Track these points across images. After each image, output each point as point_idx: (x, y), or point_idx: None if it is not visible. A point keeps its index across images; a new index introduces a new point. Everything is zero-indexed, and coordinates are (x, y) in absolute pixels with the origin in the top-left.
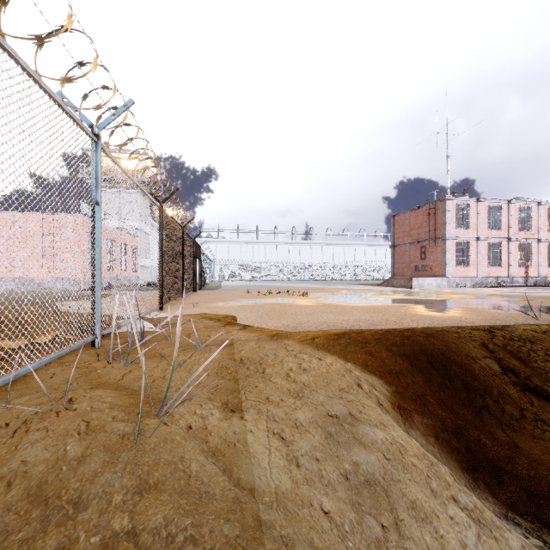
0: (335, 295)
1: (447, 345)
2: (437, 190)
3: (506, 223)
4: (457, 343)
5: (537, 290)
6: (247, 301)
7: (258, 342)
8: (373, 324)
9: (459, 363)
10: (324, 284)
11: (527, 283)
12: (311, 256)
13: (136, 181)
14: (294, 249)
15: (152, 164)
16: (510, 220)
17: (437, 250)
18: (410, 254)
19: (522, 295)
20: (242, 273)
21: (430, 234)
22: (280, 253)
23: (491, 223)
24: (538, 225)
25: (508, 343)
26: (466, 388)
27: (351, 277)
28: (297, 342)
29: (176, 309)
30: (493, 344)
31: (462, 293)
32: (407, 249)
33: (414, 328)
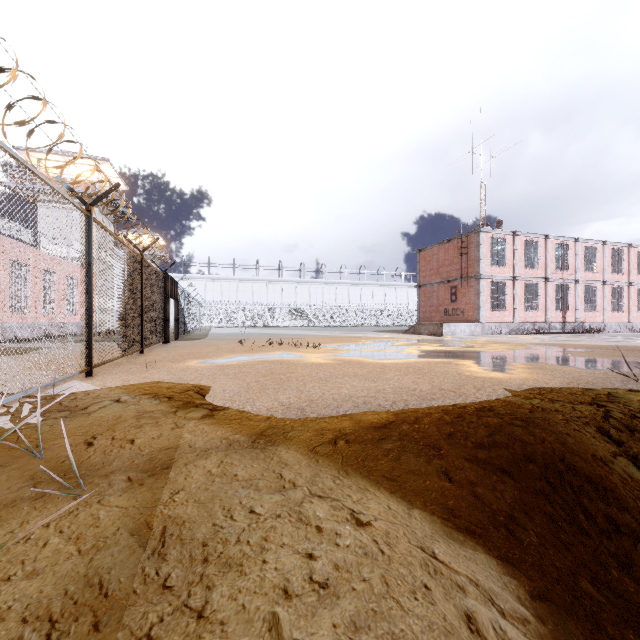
0: (355, 346)
1: (563, 443)
2: (470, 220)
3: (543, 260)
4: (572, 434)
5: (581, 338)
6: (234, 357)
7: (225, 457)
8: (424, 398)
9: (591, 477)
10: (339, 332)
11: (564, 329)
12: (323, 298)
13: (7, 147)
14: (302, 289)
15: (116, 174)
16: (548, 258)
17: (470, 291)
18: (439, 296)
19: (572, 344)
20: (239, 318)
21: (461, 272)
22: (286, 294)
23: (528, 261)
24: (575, 264)
25: (634, 427)
26: (614, 529)
27: (369, 322)
28: (305, 453)
29: (115, 375)
30: (614, 429)
31: (505, 342)
32: (436, 290)
33: (491, 406)
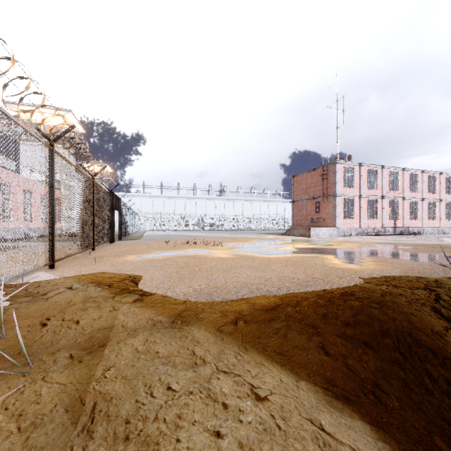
0: (248, 244)
1: (409, 321)
2: (329, 155)
3: (381, 184)
4: (414, 314)
5: (407, 238)
6: (161, 253)
7: (149, 336)
8: (301, 284)
9: (433, 348)
10: (236, 234)
11: (395, 232)
12: (225, 210)
13: None
14: (210, 204)
15: (77, 121)
16: (384, 182)
17: (329, 205)
18: (307, 208)
19: (402, 243)
20: (165, 224)
21: (323, 191)
22: (198, 207)
23: (370, 184)
24: (403, 186)
25: None
26: None
27: (257, 227)
28: (212, 332)
29: (72, 267)
30: (444, 309)
31: (354, 241)
32: (305, 204)
33: (351, 291)
